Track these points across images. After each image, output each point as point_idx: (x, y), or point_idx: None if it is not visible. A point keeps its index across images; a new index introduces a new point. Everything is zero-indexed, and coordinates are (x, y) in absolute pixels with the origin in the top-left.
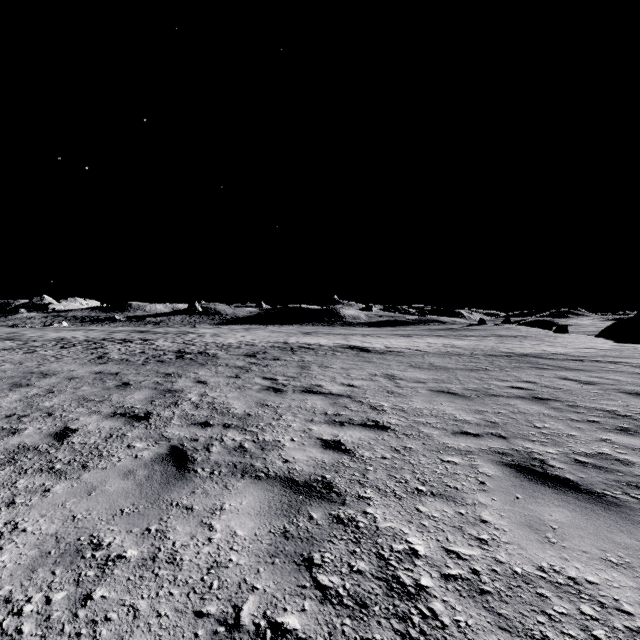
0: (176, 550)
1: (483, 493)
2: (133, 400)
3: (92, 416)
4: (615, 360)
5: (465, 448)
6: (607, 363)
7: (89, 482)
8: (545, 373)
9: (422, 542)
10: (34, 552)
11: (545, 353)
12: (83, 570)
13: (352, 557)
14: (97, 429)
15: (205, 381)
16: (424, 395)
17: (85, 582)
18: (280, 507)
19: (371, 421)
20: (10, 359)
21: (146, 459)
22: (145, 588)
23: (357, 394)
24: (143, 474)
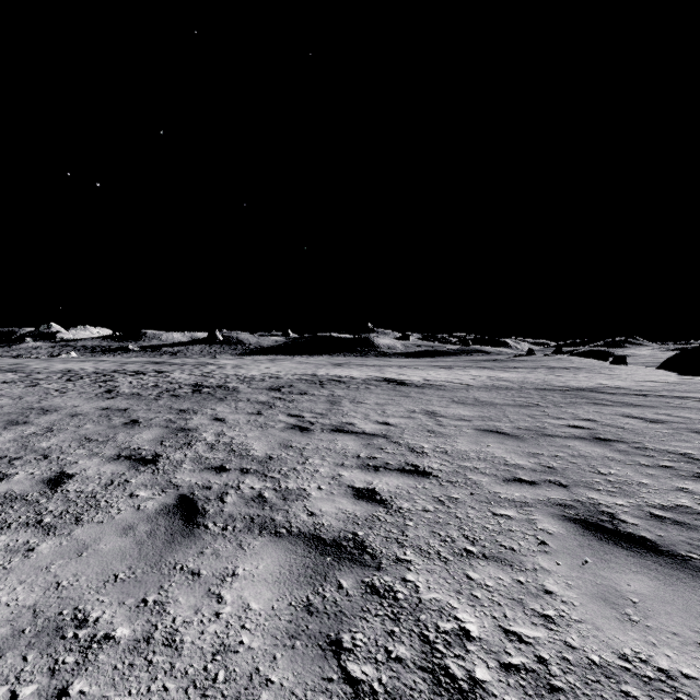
0: (176, 628)
1: (545, 555)
2: (141, 440)
3: (93, 459)
4: (683, 395)
5: (520, 499)
6: (674, 398)
7: (81, 539)
8: (605, 410)
9: (475, 619)
10: (5, 630)
11: (603, 387)
12: (61, 655)
13: (390, 639)
14: (97, 474)
15: (223, 418)
16: (470, 435)
17: (62, 671)
18: (303, 572)
19: (410, 466)
20: (9, 393)
21: (150, 511)
22: (134, 680)
23: (394, 434)
24: (145, 530)
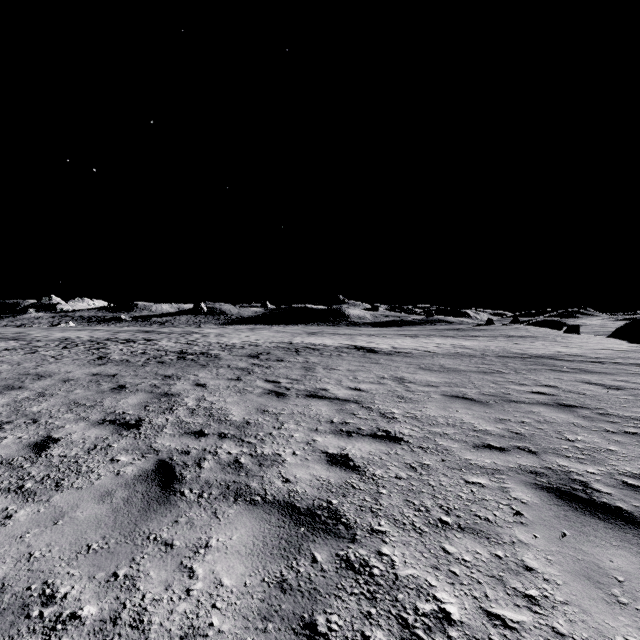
0: (145, 607)
1: (521, 527)
2: (126, 405)
3: (79, 423)
4: (637, 362)
5: (491, 466)
6: (629, 365)
7: (59, 506)
8: (565, 376)
9: (454, 600)
10: None
11: (560, 354)
12: (23, 637)
13: (366, 622)
14: (81, 439)
15: (204, 384)
16: (437, 401)
17: None
18: (277, 544)
19: (381, 431)
20: (9, 360)
21: (128, 476)
22: None
23: (365, 399)
24: (122, 496)
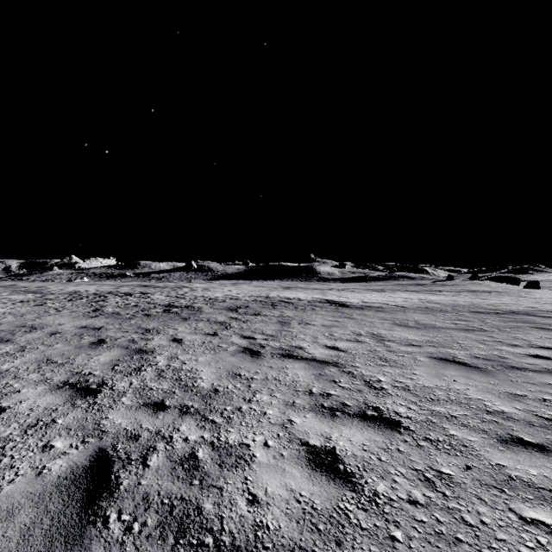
0: None
1: None
2: (96, 363)
3: (38, 387)
4: None
5: (543, 482)
6: None
7: None
8: None
9: None
10: None
11: (535, 310)
12: None
13: None
14: (28, 409)
15: (181, 339)
16: (426, 365)
17: None
18: None
19: (371, 409)
20: (17, 311)
21: (50, 479)
22: None
23: (345, 361)
24: (23, 522)
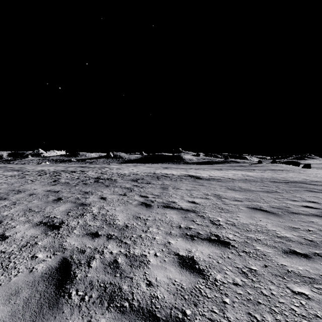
0: None
1: None
2: (57, 211)
3: (25, 224)
4: None
5: (305, 273)
6: None
7: None
8: (319, 195)
9: None
10: None
11: (307, 181)
12: None
13: None
14: (21, 237)
15: (105, 197)
16: (245, 211)
17: None
18: None
19: (214, 236)
20: (8, 182)
21: (37, 274)
22: None
23: (199, 209)
24: (24, 296)
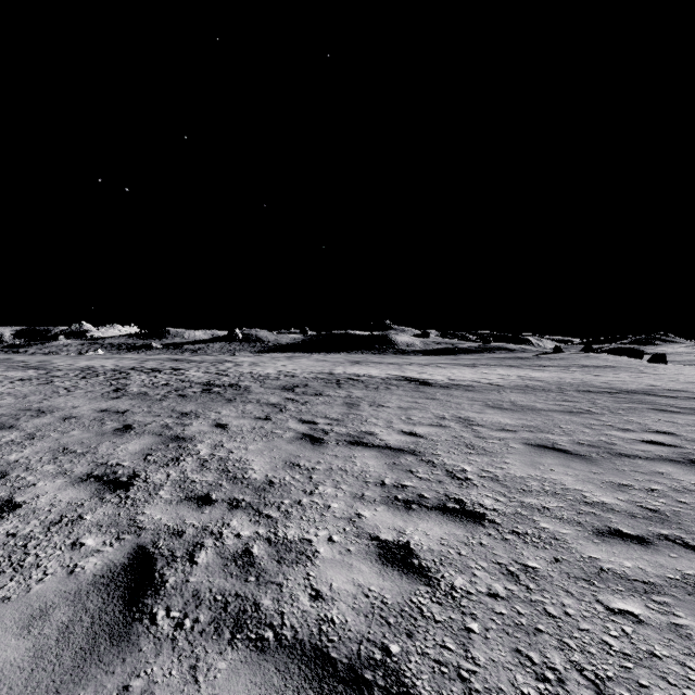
0: None
1: None
2: (124, 453)
3: (56, 479)
4: None
5: (637, 574)
6: None
7: None
8: (678, 419)
9: None
10: None
11: (657, 389)
12: None
13: None
14: (48, 505)
15: (226, 424)
16: (520, 452)
17: None
18: None
19: (453, 501)
20: (17, 391)
21: (85, 578)
22: None
23: (424, 449)
24: (60, 620)
